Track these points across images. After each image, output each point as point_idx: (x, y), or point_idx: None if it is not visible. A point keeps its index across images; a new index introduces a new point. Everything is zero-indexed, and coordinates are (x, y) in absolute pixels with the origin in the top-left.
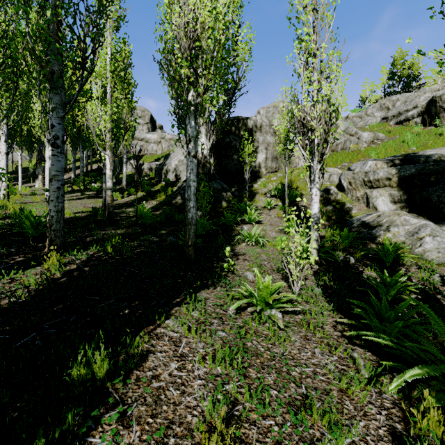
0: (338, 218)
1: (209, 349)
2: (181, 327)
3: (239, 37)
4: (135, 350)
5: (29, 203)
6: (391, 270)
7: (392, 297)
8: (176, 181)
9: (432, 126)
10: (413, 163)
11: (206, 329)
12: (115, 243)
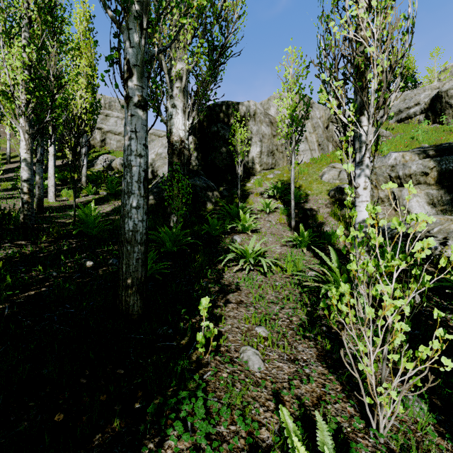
0: None
1: None
2: None
3: None
4: None
5: None
6: None
7: None
8: (153, 179)
9: (436, 124)
10: None
11: None
12: None
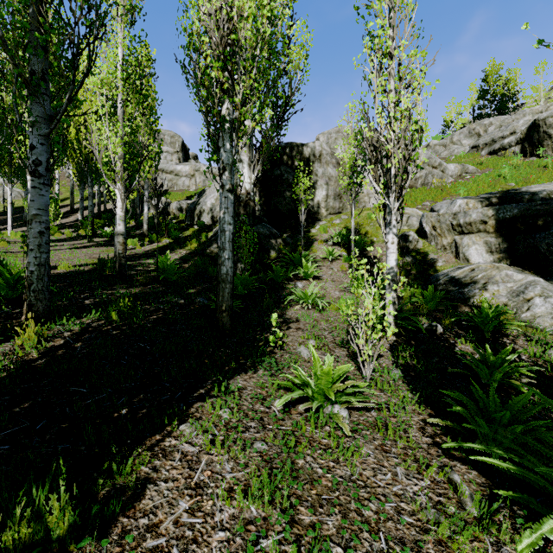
0: (420, 273)
1: (241, 473)
2: (201, 435)
3: (290, 31)
4: (125, 479)
5: (16, 252)
6: (491, 342)
7: (497, 382)
8: (213, 225)
9: (534, 157)
10: (515, 202)
11: (238, 442)
12: (123, 308)
